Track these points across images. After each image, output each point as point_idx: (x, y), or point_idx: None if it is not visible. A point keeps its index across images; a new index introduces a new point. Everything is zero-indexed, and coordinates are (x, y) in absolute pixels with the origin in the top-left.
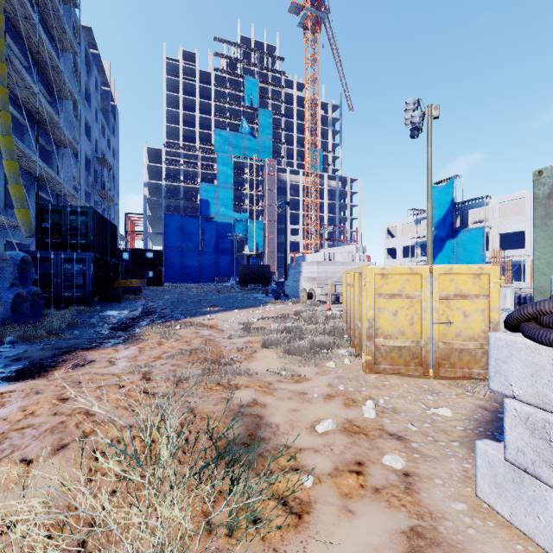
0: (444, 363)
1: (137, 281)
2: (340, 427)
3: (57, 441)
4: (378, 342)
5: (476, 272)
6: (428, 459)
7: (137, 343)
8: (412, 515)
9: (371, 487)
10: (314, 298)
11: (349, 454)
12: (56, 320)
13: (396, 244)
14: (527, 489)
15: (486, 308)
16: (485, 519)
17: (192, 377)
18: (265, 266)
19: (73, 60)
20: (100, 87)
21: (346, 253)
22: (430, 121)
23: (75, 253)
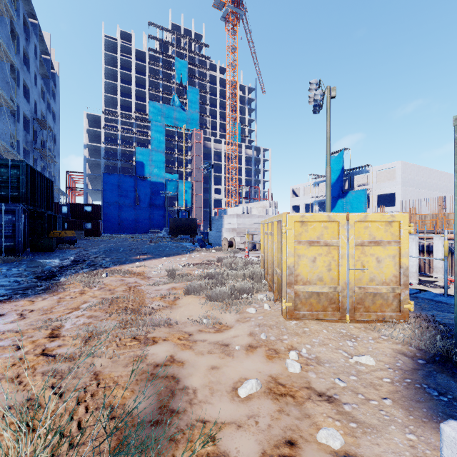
0: (359, 307)
1: (73, 231)
2: (264, 388)
3: None
4: (298, 289)
5: (388, 220)
6: (367, 430)
7: (58, 293)
8: None
9: None
10: (235, 246)
11: (277, 428)
12: None
13: (299, 202)
14: None
15: (396, 254)
16: None
17: (105, 331)
18: (193, 219)
19: (10, 25)
20: (40, 55)
21: (261, 208)
22: (329, 100)
23: (3, 204)
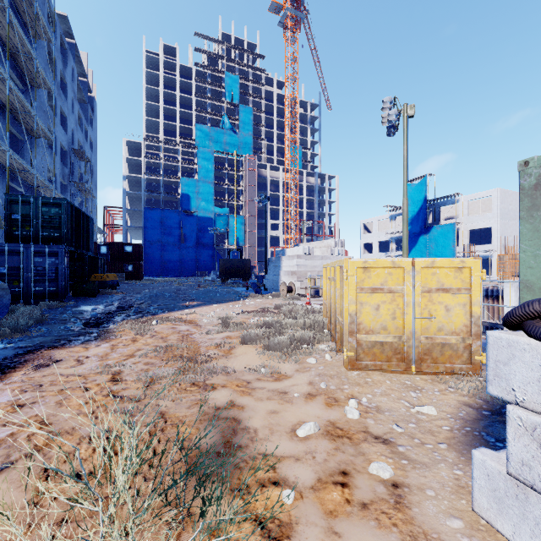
0: (426, 358)
1: (115, 275)
2: (322, 430)
3: (2, 459)
4: (360, 338)
5: (458, 266)
6: (416, 465)
7: (110, 340)
8: (405, 537)
9: (358, 502)
10: (294, 292)
11: (333, 462)
12: (23, 316)
13: (372, 239)
14: (533, 507)
15: (467, 302)
16: (484, 539)
17: (165, 377)
18: (246, 260)
19: (47, 48)
20: (77, 78)
21: (325, 247)
22: (406, 120)
23: (47, 246)
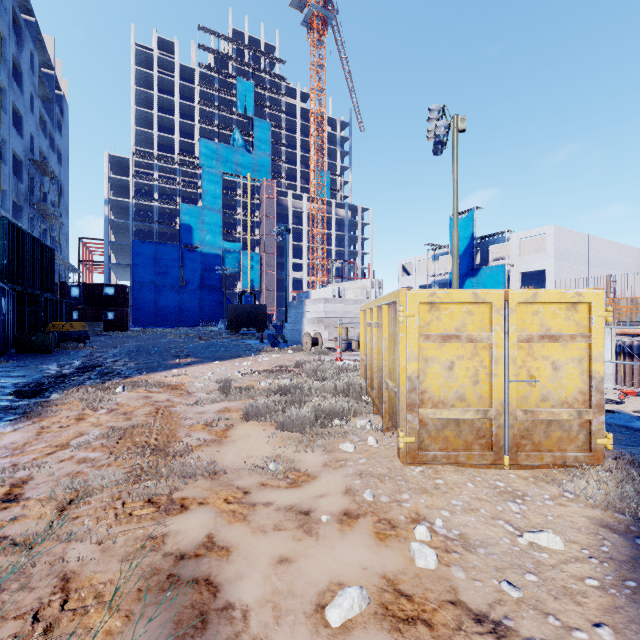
0: (524, 443)
1: (83, 324)
2: (374, 604)
3: None
4: (425, 414)
5: (572, 300)
6: None
7: (41, 419)
8: None
9: None
10: (321, 344)
11: None
12: None
13: (412, 282)
14: None
15: (584, 357)
16: None
17: (101, 489)
18: (261, 306)
19: None
20: (39, 68)
21: (359, 289)
22: (456, 134)
23: None
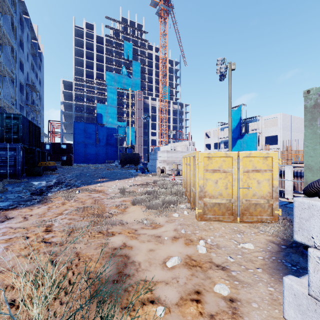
0: (246, 213)
1: (54, 162)
2: (183, 262)
3: None
4: (206, 200)
5: (265, 156)
6: (244, 285)
7: (47, 204)
8: None
9: (208, 314)
10: (165, 172)
11: (190, 284)
12: None
13: (210, 141)
14: None
15: (270, 178)
16: None
17: (81, 228)
18: (136, 153)
19: (11, 20)
20: (31, 40)
21: (183, 146)
22: (230, 71)
23: (8, 144)
